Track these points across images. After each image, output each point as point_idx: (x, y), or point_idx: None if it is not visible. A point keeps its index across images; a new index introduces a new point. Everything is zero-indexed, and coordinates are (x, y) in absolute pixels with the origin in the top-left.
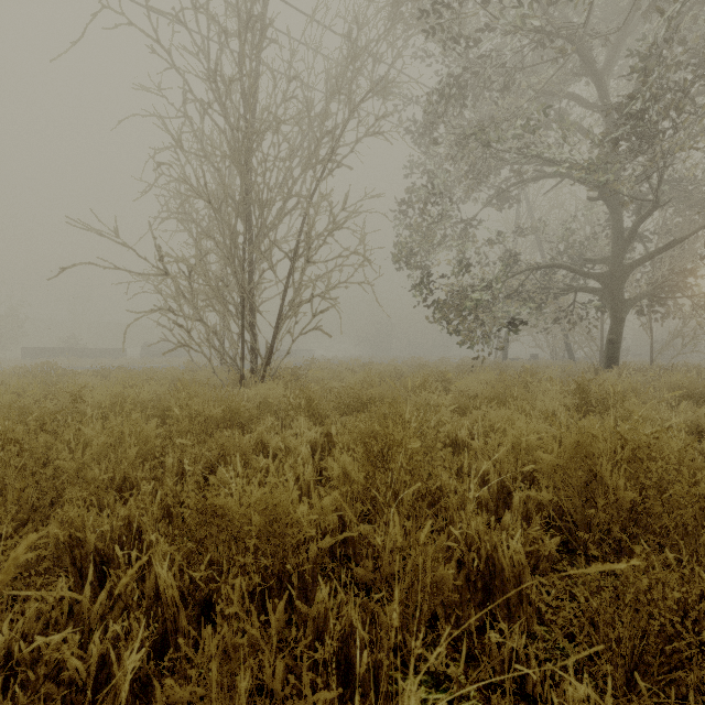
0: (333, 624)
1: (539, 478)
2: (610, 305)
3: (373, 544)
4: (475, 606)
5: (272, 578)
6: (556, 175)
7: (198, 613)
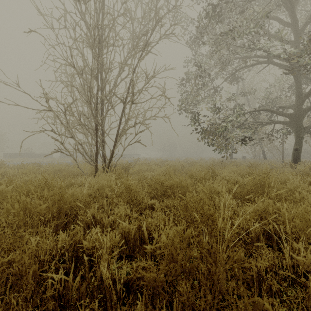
0: None
1: None
2: (295, 130)
3: None
4: None
5: None
6: (265, 62)
7: None
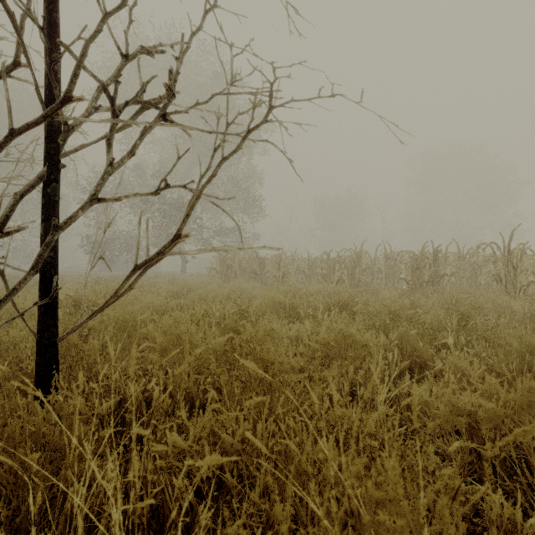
0: None
1: None
2: None
3: None
4: None
5: None
6: None
7: None
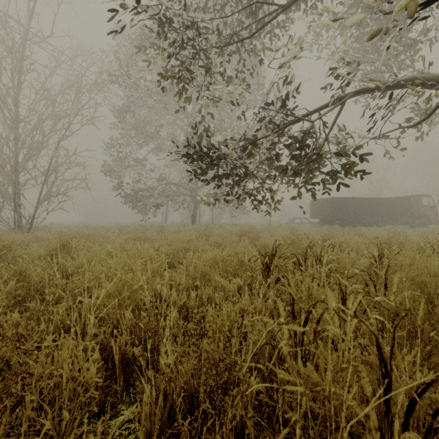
0: None
1: None
2: (193, 201)
3: None
4: None
5: None
6: None
7: None
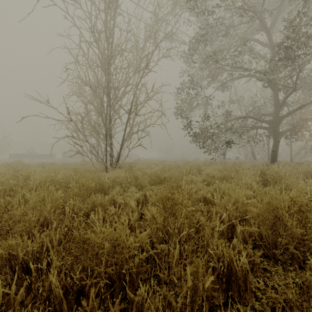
0: (147, 308)
1: (247, 218)
2: (273, 135)
3: (167, 254)
4: (221, 291)
5: (115, 276)
6: (248, 76)
7: (75, 296)
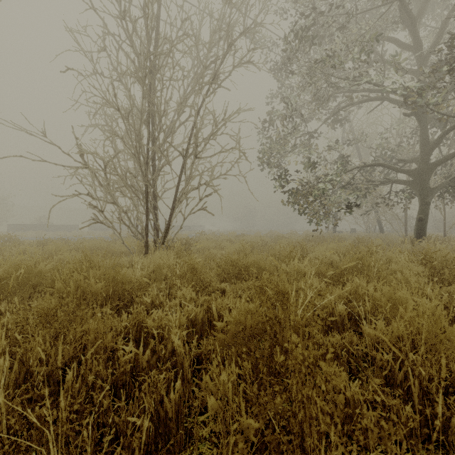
0: None
1: None
2: (419, 193)
3: None
4: None
5: None
6: (378, 99)
7: None
